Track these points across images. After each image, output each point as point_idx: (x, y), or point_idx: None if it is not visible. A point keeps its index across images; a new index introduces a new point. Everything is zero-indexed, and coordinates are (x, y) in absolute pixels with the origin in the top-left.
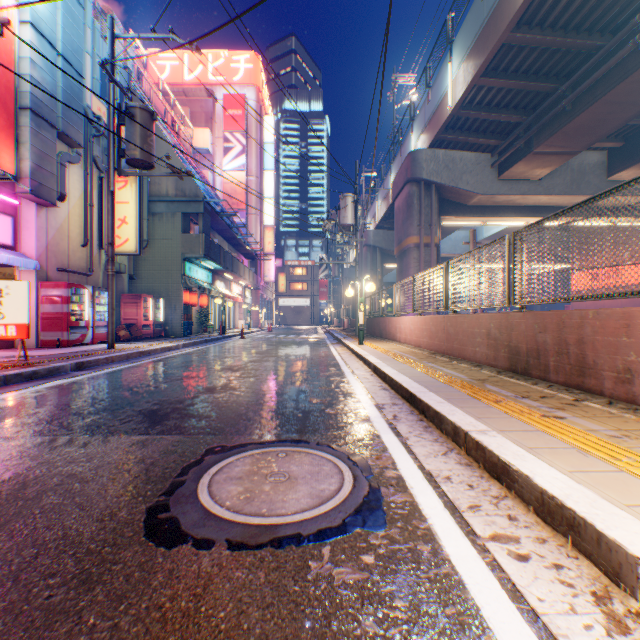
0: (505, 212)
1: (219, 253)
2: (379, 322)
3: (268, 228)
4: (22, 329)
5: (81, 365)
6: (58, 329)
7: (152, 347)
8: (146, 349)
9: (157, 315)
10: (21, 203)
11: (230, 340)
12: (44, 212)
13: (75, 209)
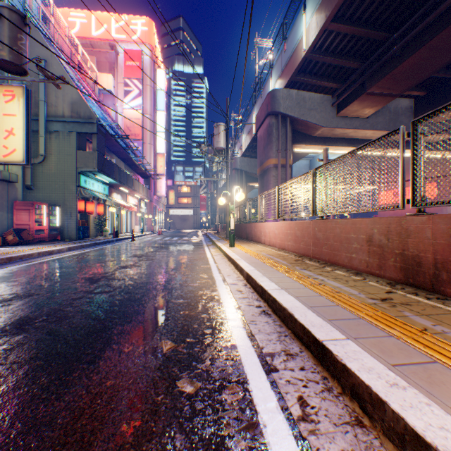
0: (341, 143)
1: (113, 169)
2: (246, 227)
3: (160, 155)
4: None
5: None
6: None
7: (28, 252)
8: (16, 254)
9: (53, 221)
10: None
11: (121, 242)
12: None
13: None
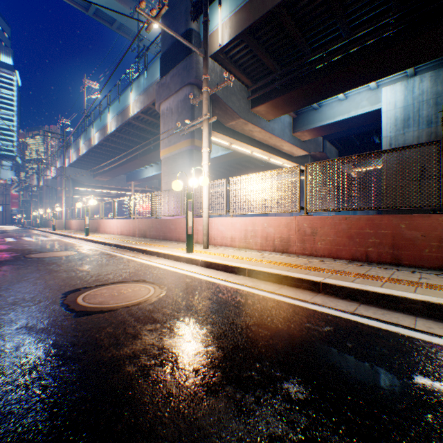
0: (99, 188)
1: None
2: (49, 222)
3: None
4: None
5: None
6: None
7: None
8: None
9: None
10: None
11: None
12: None
13: None
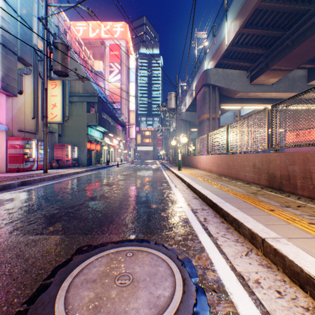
0: (253, 101)
1: (106, 123)
2: (188, 158)
3: (132, 111)
4: None
5: (24, 182)
6: (18, 162)
7: (68, 172)
8: (64, 173)
9: (73, 155)
10: None
11: (111, 168)
12: (10, 100)
13: (28, 99)
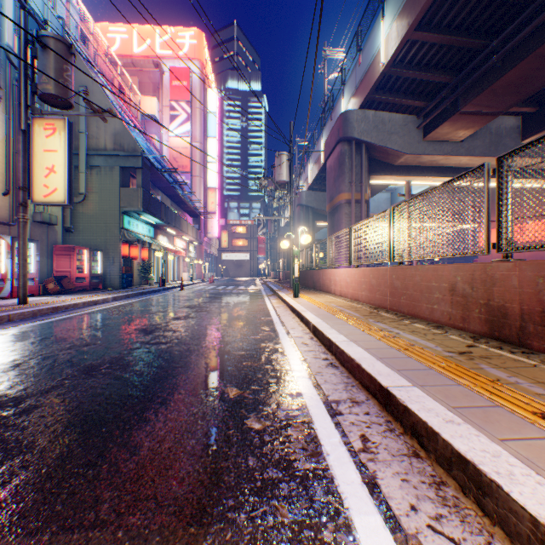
0: (428, 172)
1: (160, 208)
2: (313, 274)
3: (211, 189)
4: None
5: None
6: None
7: (72, 301)
8: (62, 304)
9: (95, 267)
10: None
11: (169, 292)
12: None
13: None
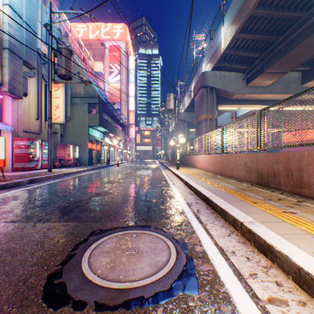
0: (250, 103)
1: (106, 123)
2: (186, 158)
3: (131, 111)
4: (1, 162)
5: (32, 180)
6: (23, 161)
7: (71, 171)
8: (68, 172)
9: (75, 154)
10: (4, 97)
11: (112, 167)
12: (16, 102)
13: (32, 100)
